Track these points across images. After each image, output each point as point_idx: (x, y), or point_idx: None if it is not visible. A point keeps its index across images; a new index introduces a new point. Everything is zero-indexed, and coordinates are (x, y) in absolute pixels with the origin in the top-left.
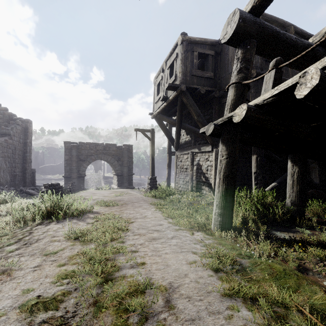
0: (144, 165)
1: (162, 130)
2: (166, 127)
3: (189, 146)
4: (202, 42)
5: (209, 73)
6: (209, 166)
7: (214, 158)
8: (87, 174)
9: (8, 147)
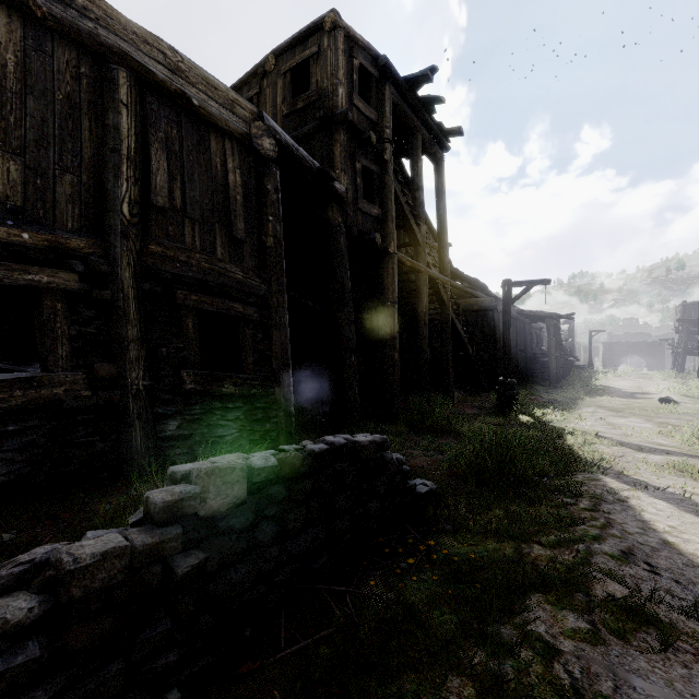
0: None
1: None
2: None
3: None
4: (696, 303)
5: None
6: None
7: None
8: None
9: None
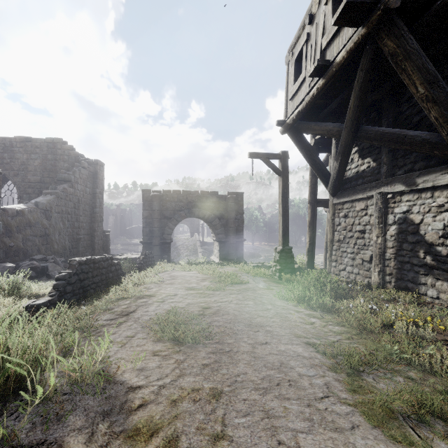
0: (258, 226)
1: (303, 155)
2: (311, 148)
3: (370, 181)
4: None
5: None
6: None
7: None
8: (179, 239)
9: (68, 199)
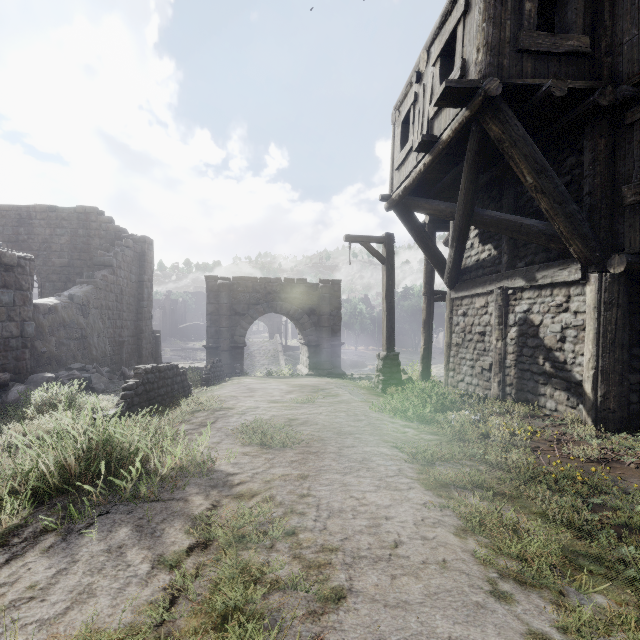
0: (364, 324)
1: (414, 237)
2: (423, 229)
3: (490, 273)
4: None
5: (574, 39)
6: (568, 327)
7: (594, 303)
8: (253, 341)
9: (109, 290)
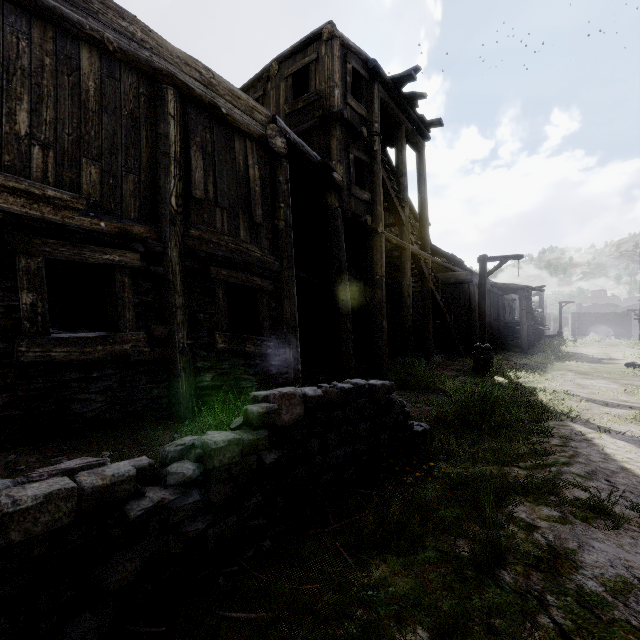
0: None
1: None
2: None
3: None
4: None
5: None
6: None
7: None
8: None
9: None
